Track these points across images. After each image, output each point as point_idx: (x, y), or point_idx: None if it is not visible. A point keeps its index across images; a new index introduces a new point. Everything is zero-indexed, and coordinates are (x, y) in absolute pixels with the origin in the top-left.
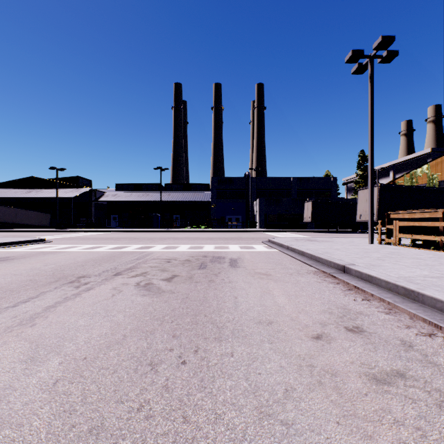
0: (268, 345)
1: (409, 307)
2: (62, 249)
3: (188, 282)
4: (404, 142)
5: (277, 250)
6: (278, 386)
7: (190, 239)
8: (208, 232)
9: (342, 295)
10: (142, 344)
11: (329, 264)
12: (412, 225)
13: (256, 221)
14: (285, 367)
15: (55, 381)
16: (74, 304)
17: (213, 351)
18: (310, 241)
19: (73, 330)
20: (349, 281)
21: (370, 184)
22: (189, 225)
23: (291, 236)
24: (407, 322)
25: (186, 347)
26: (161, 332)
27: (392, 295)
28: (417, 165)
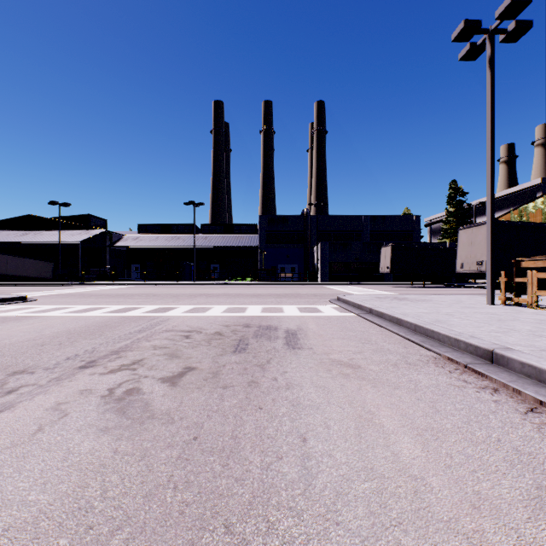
0: None
1: None
2: (38, 312)
3: (208, 387)
4: (504, 172)
5: (354, 315)
6: None
7: (229, 297)
8: (255, 286)
9: (533, 431)
10: None
11: (454, 344)
12: None
13: (317, 272)
14: None
15: None
16: None
17: None
18: (399, 299)
19: None
20: (520, 386)
21: (490, 218)
22: (230, 276)
23: (365, 291)
24: None
25: None
26: None
27: None
28: (522, 200)
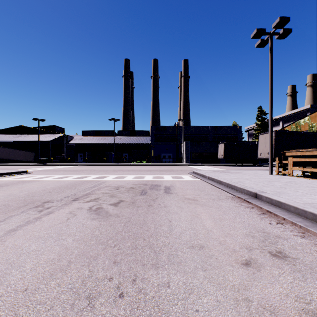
0: (202, 273)
1: None
2: (37, 178)
3: (131, 207)
4: (289, 101)
5: (200, 180)
6: None
7: (135, 171)
8: (148, 166)
9: (259, 219)
10: (84, 272)
11: (242, 191)
12: (303, 160)
13: (183, 158)
14: (222, 301)
15: None
16: (33, 227)
17: (150, 280)
18: (224, 172)
19: (24, 255)
20: (262, 206)
21: (270, 130)
22: (134, 160)
23: (209, 168)
24: None
25: (125, 275)
26: (103, 258)
27: (301, 219)
28: (299, 117)
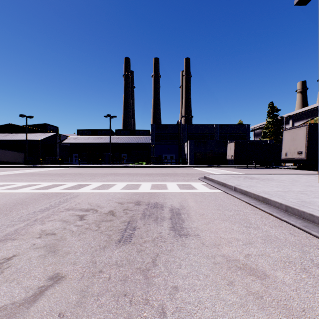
0: None
1: None
2: None
3: None
4: (299, 98)
5: (221, 191)
6: None
7: (130, 175)
8: (148, 168)
9: None
10: None
11: None
12: None
13: (187, 159)
14: None
15: None
16: None
17: None
18: (249, 178)
19: None
20: None
21: None
22: (133, 161)
23: (219, 171)
24: None
25: None
26: None
27: None
28: (312, 115)
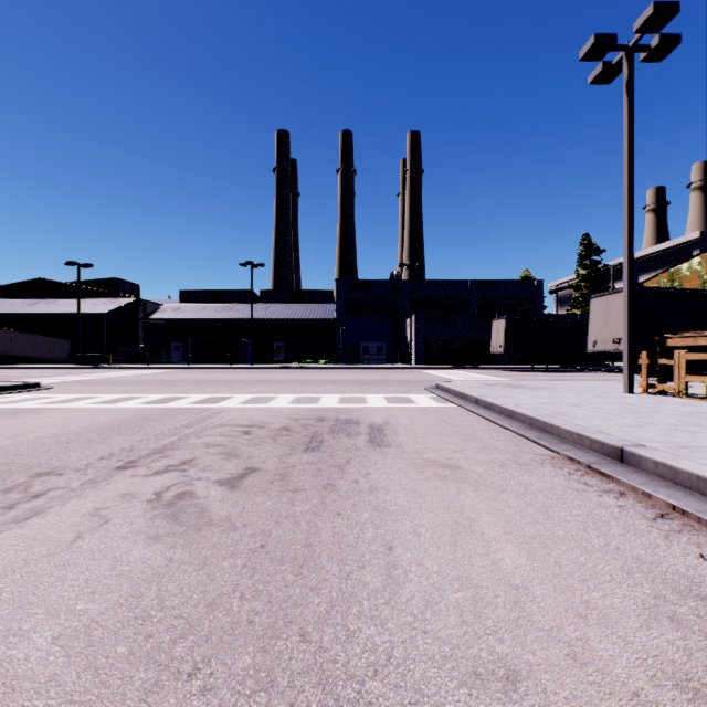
0: None
1: None
2: (57, 403)
3: (275, 491)
4: (651, 223)
5: (456, 406)
6: None
7: (298, 384)
8: (330, 371)
9: (659, 539)
10: None
11: (577, 441)
12: None
13: (410, 352)
14: None
15: None
16: None
17: None
18: (513, 387)
19: None
20: (651, 489)
21: (628, 284)
22: (299, 358)
23: (471, 377)
24: None
25: None
26: None
27: None
28: (675, 260)
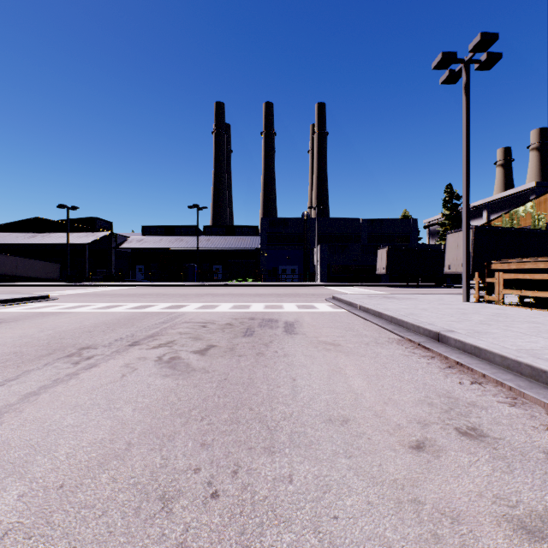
0: (346, 460)
1: (543, 396)
2: (68, 309)
3: (228, 356)
4: (500, 175)
5: (345, 311)
6: (368, 545)
7: (234, 296)
8: (257, 287)
9: (441, 376)
10: (154, 459)
11: (416, 330)
12: (521, 277)
13: (317, 273)
14: (375, 504)
15: (3, 533)
16: (66, 389)
17: (261, 472)
18: (387, 298)
19: (55, 434)
20: (449, 354)
21: (465, 226)
22: (232, 277)
23: (361, 291)
24: (545, 419)
25: (220, 464)
26: (184, 438)
27: (512, 376)
28: (517, 203)
